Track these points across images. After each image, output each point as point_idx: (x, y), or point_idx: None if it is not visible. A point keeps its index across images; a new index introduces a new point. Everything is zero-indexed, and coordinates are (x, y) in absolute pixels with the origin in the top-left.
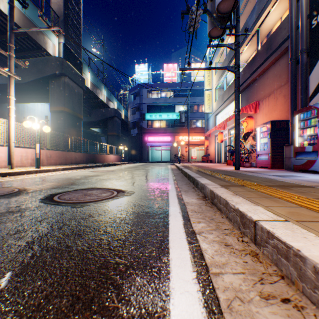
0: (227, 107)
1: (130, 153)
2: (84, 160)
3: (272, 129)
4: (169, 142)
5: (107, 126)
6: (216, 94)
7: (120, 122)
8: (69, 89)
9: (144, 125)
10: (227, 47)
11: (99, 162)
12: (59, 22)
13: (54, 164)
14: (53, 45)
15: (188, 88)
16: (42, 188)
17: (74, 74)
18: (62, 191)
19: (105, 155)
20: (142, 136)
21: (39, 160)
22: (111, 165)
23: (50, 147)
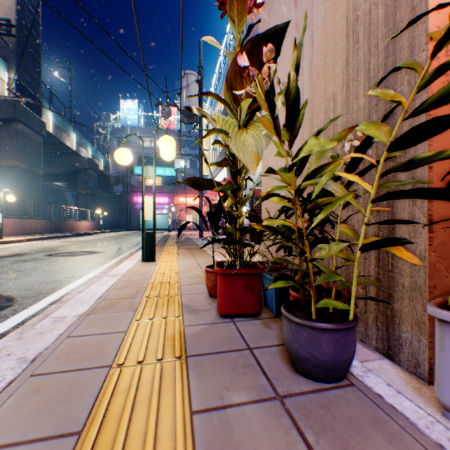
0: (220, 174)
1: (113, 217)
2: (48, 229)
3: (230, 206)
4: (166, 205)
5: (78, 182)
6: (213, 156)
7: (97, 176)
8: (24, 139)
9: (132, 181)
10: (194, 138)
11: (67, 231)
12: (9, 52)
13: (9, 235)
14: (1, 81)
15: (190, 139)
16: (34, 252)
17: (31, 118)
18: (54, 253)
19: (76, 221)
20: (130, 195)
21: (2, 231)
22: (85, 234)
23: (5, 214)
